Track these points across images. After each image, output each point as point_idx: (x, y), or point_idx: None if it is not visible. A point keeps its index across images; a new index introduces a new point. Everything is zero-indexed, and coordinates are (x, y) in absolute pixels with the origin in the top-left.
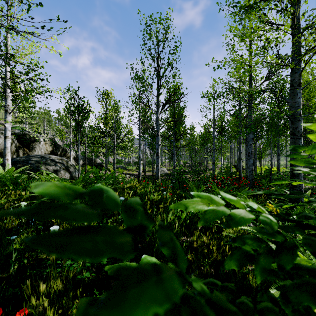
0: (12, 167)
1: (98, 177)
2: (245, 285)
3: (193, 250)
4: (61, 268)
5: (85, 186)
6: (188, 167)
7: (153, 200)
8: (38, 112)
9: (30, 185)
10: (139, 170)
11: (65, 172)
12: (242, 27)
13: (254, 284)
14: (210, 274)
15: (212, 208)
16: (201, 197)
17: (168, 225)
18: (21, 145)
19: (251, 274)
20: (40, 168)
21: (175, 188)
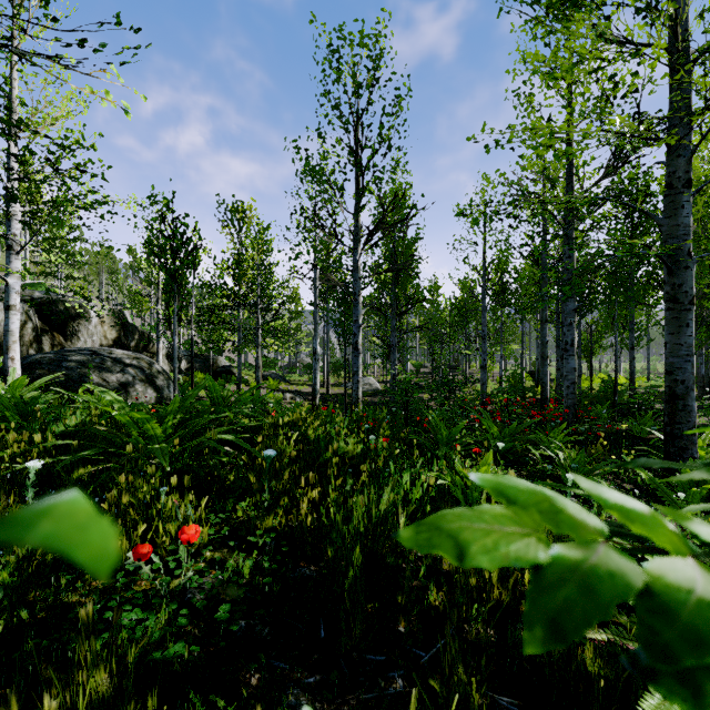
0: (22, 377)
1: (220, 401)
2: (574, 672)
3: (444, 582)
4: (111, 636)
5: (186, 421)
6: (425, 375)
7: (346, 454)
8: (89, 252)
9: (63, 419)
10: (315, 383)
11: (145, 387)
12: (553, 53)
13: (597, 671)
14: (486, 643)
15: (567, 555)
16: (511, 499)
17: (382, 519)
18: (48, 326)
19: (589, 647)
20: (89, 379)
21: (397, 426)
